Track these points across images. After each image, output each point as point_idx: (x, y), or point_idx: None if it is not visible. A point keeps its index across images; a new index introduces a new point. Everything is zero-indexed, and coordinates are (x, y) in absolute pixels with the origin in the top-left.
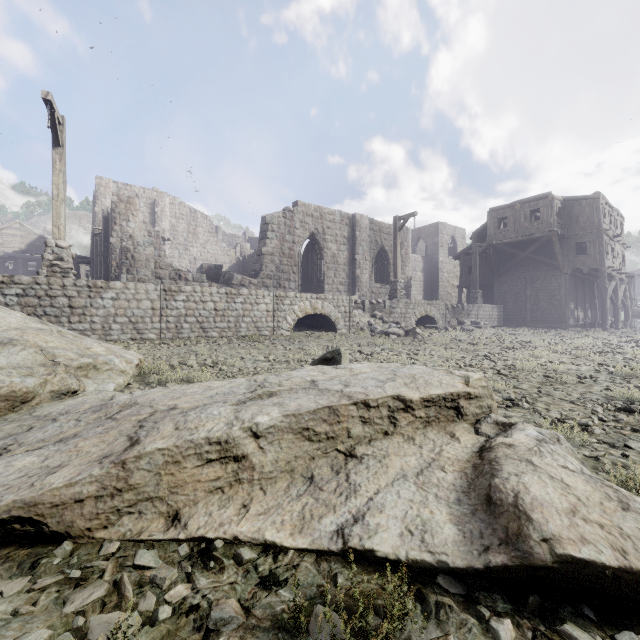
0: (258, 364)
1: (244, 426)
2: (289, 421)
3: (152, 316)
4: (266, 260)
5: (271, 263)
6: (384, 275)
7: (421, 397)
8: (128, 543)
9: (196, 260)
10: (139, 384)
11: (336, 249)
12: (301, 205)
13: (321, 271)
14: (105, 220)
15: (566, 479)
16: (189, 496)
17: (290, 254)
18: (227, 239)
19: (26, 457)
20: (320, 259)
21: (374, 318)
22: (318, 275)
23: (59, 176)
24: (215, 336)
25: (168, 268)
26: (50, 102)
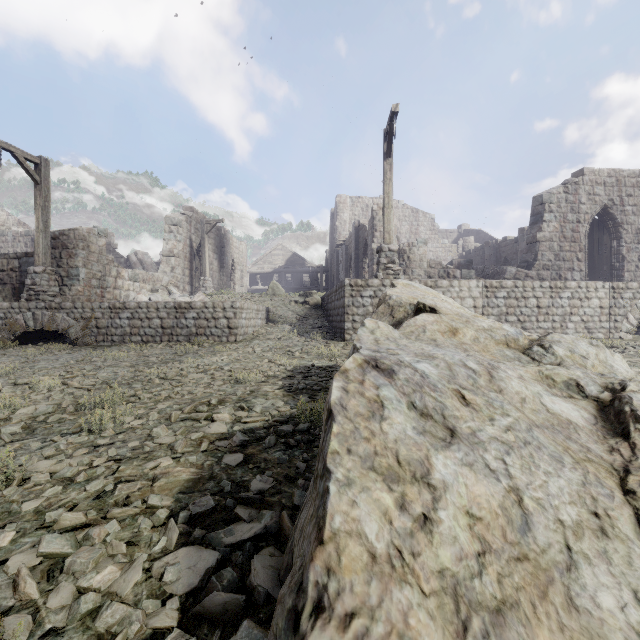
0: None
1: None
2: None
3: None
4: (542, 248)
5: (548, 251)
6: None
7: None
8: None
9: None
10: None
11: None
12: (588, 173)
13: (617, 255)
14: (356, 230)
15: None
16: None
17: (573, 237)
18: (441, 236)
19: None
20: (615, 239)
21: None
22: (611, 260)
23: (389, 185)
24: None
25: (437, 266)
26: (396, 114)
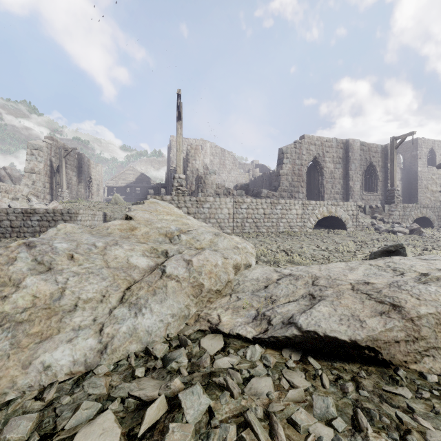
0: (319, 252)
1: None
2: None
3: (228, 218)
4: (282, 179)
5: (286, 181)
6: (372, 185)
7: None
8: (439, 377)
9: (224, 182)
10: (261, 262)
11: (333, 167)
12: (307, 137)
13: (321, 184)
14: None
15: None
16: None
17: (299, 173)
18: (241, 167)
19: (318, 306)
20: (320, 176)
21: (374, 219)
22: (319, 187)
23: (180, 137)
24: (264, 231)
25: (222, 188)
26: (180, 95)
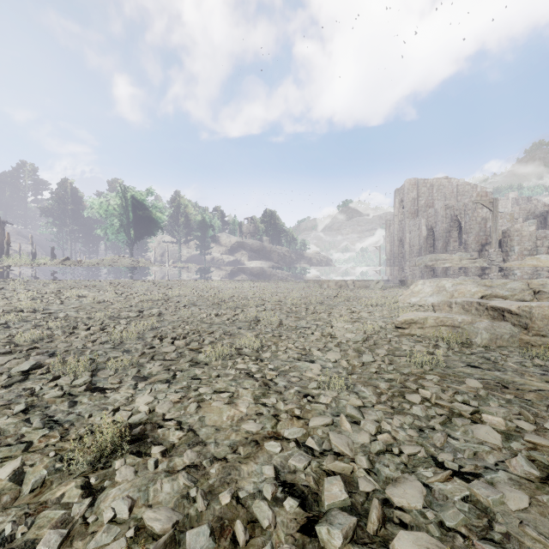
0: None
1: (455, 300)
2: (462, 302)
3: None
4: None
5: None
6: None
7: (489, 305)
8: None
9: None
10: None
11: None
12: None
13: None
14: None
15: (425, 314)
16: (443, 311)
17: None
18: None
19: None
20: None
21: None
22: None
23: None
24: None
25: None
26: None
